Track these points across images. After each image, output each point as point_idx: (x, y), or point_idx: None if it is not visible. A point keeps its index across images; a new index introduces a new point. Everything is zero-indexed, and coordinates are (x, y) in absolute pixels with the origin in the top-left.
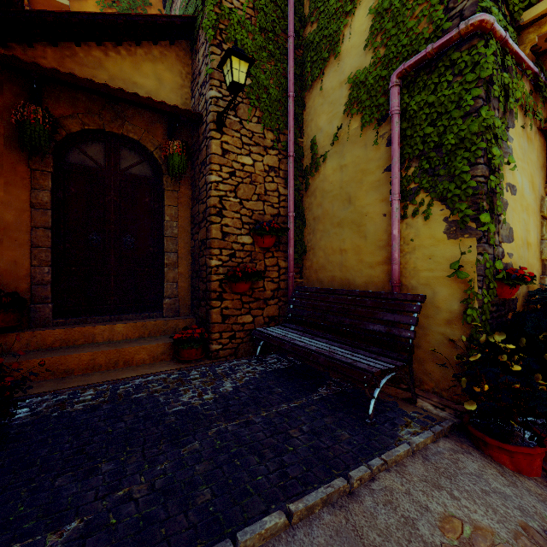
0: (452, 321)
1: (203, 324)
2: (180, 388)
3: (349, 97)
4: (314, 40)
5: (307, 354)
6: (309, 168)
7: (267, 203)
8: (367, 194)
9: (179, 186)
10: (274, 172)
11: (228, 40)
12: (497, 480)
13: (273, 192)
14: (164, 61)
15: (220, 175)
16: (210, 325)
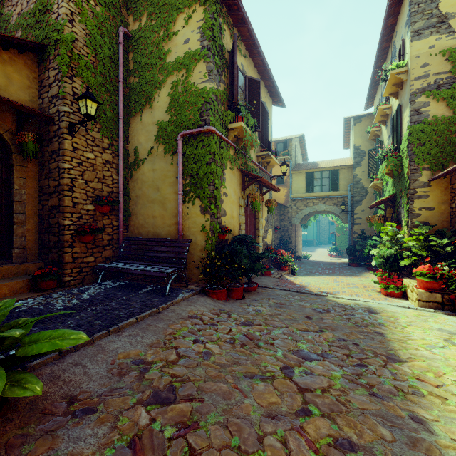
0: (202, 250)
1: (55, 265)
2: (52, 302)
3: (158, 133)
4: (137, 90)
5: (136, 271)
6: (133, 165)
7: (105, 184)
8: (168, 188)
9: (27, 163)
10: (110, 164)
11: (77, 75)
12: (210, 301)
13: (109, 177)
14: (13, 64)
15: (71, 164)
16: (64, 264)
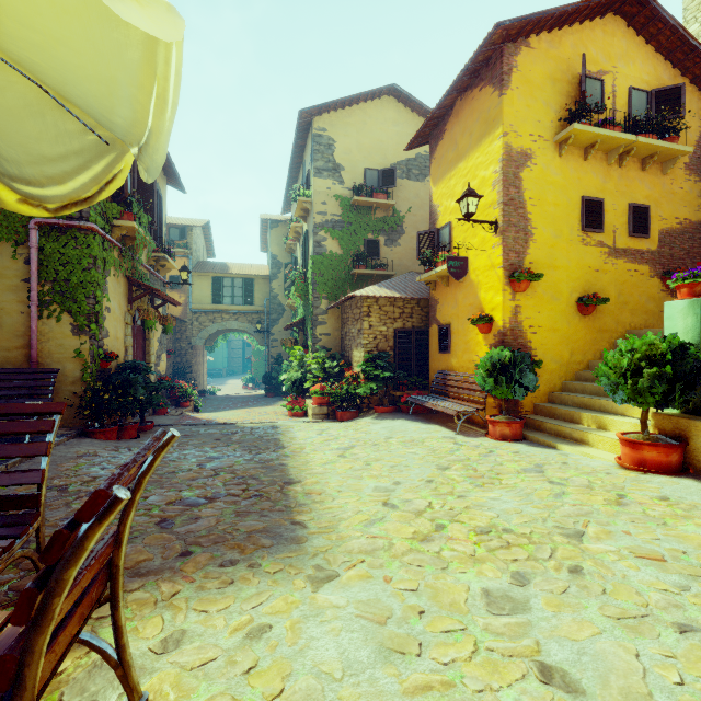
0: (76, 382)
1: None
2: None
3: None
4: None
5: None
6: None
7: None
8: (4, 293)
9: None
10: None
11: None
12: (98, 441)
13: None
14: None
15: None
16: None
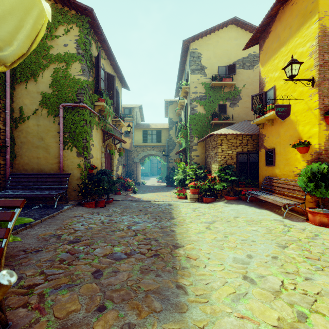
0: (78, 179)
1: None
2: None
3: (42, 100)
4: (22, 65)
5: (29, 195)
6: (19, 119)
7: None
8: (50, 139)
9: None
10: None
11: None
12: (85, 208)
13: None
14: None
15: None
16: None
